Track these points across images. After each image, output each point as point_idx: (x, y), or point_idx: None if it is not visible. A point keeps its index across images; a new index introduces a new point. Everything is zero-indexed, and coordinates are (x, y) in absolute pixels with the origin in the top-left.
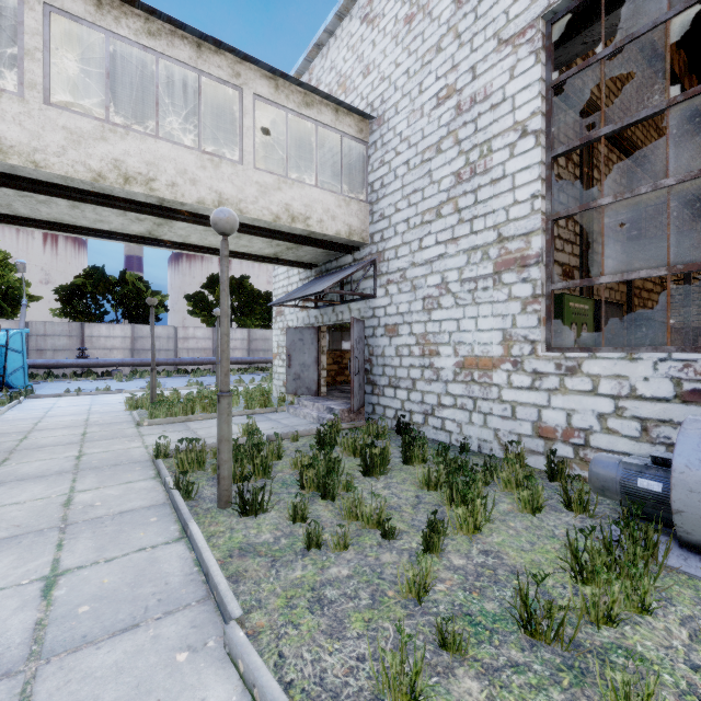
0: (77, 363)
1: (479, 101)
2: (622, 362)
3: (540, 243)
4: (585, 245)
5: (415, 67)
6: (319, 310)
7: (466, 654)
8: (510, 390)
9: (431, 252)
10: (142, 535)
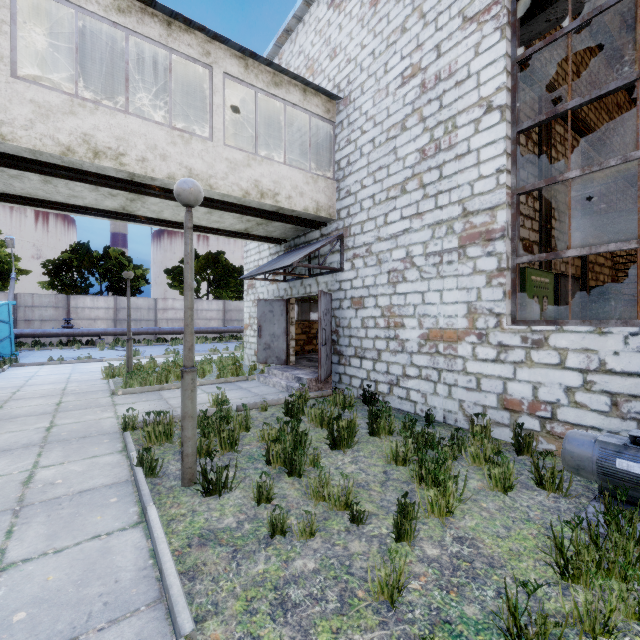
0: (62, 332)
1: (443, 78)
2: (591, 335)
3: (505, 217)
4: (544, 221)
5: (380, 48)
6: (288, 283)
7: None
8: (475, 362)
9: (396, 227)
10: (99, 519)
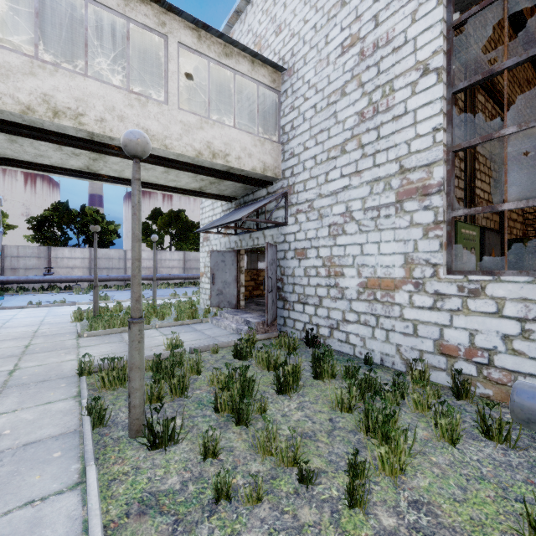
0: (43, 279)
1: (381, 46)
2: (529, 285)
3: (442, 173)
4: (468, 180)
5: (322, 21)
6: (238, 236)
7: None
8: (412, 309)
9: (336, 184)
10: (37, 478)
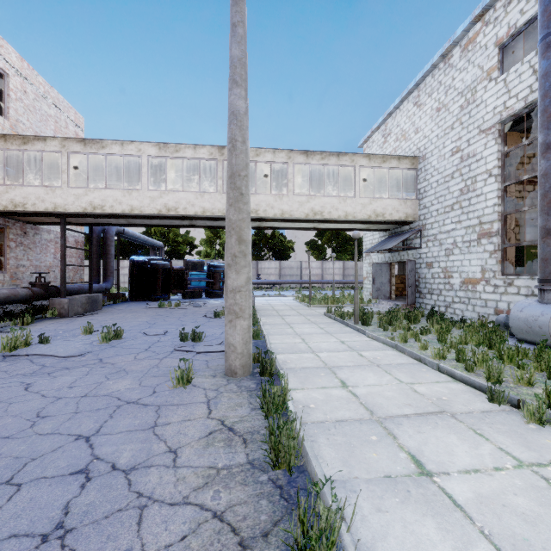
0: (257, 282)
1: (471, 157)
2: (529, 280)
3: (497, 226)
4: None
5: (441, 134)
6: (390, 254)
7: (421, 342)
8: (484, 294)
9: (448, 227)
10: (336, 326)
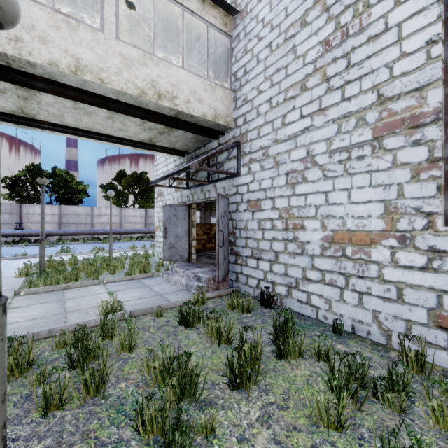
0: (13, 233)
1: None
2: None
3: (441, 96)
4: None
5: None
6: (190, 190)
7: None
8: (396, 269)
9: (295, 127)
10: None
